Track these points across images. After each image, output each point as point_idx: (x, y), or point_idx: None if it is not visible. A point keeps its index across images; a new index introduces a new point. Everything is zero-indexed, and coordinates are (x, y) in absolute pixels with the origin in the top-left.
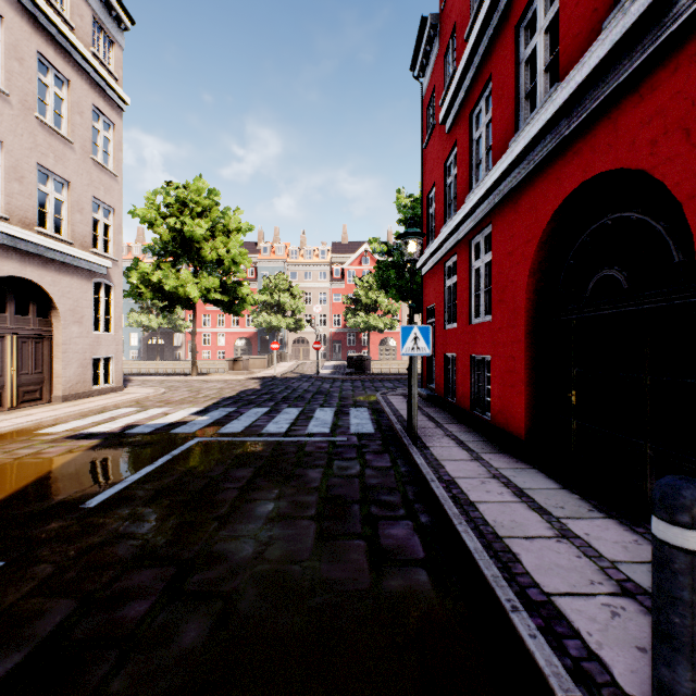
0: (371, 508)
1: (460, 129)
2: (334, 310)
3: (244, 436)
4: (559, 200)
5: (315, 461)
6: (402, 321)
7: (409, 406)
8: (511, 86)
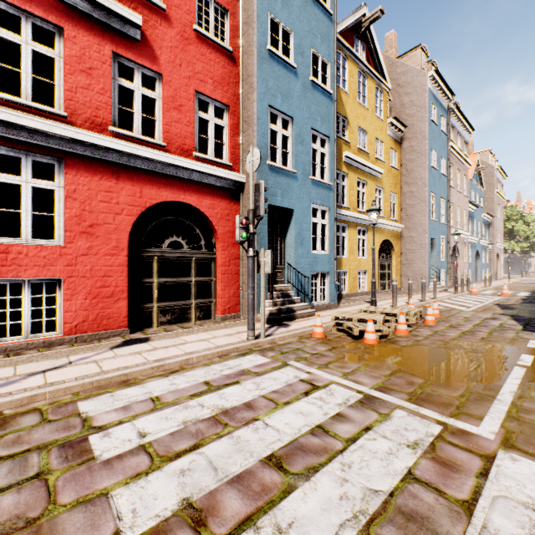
0: None
1: None
2: None
3: None
4: None
5: None
6: None
7: None
8: None
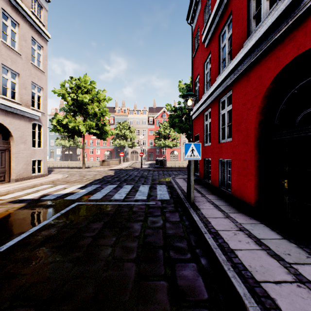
0: (170, 252)
1: (213, 44)
2: (149, 138)
3: (101, 201)
4: (278, 69)
5: (138, 217)
6: (181, 143)
7: (188, 185)
8: (244, 13)
